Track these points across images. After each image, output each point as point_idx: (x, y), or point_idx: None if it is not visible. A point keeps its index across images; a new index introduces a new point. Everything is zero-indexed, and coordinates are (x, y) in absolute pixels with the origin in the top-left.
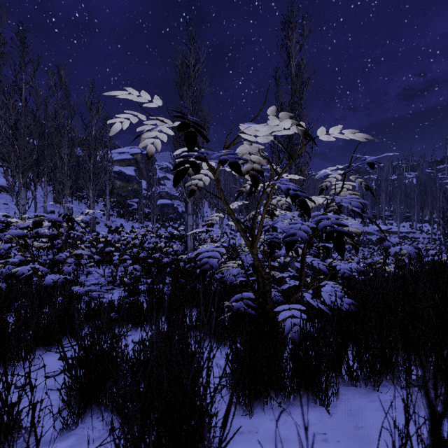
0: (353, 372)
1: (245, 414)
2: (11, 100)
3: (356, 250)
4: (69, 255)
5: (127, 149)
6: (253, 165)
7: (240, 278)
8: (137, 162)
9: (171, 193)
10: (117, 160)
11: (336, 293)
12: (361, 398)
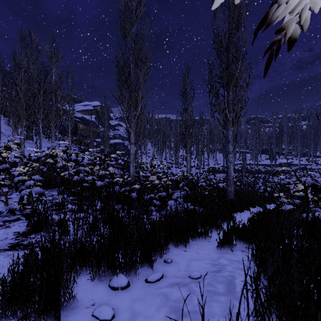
0: None
1: None
2: None
3: None
4: None
5: (90, 102)
6: None
7: None
8: (97, 112)
9: (123, 135)
10: (82, 110)
11: None
12: None
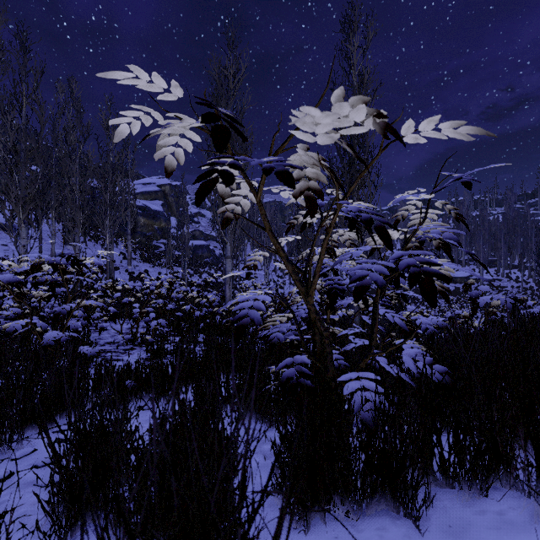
0: (449, 468)
1: (298, 527)
2: (9, 117)
3: (446, 299)
4: (76, 306)
5: (153, 179)
6: (308, 183)
7: (291, 337)
8: (165, 195)
9: (206, 233)
10: (141, 193)
11: (425, 358)
12: (463, 507)
